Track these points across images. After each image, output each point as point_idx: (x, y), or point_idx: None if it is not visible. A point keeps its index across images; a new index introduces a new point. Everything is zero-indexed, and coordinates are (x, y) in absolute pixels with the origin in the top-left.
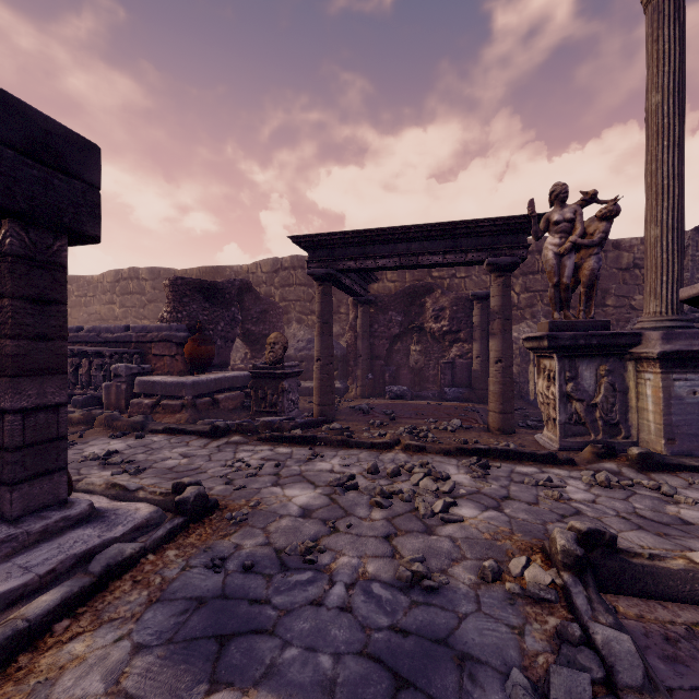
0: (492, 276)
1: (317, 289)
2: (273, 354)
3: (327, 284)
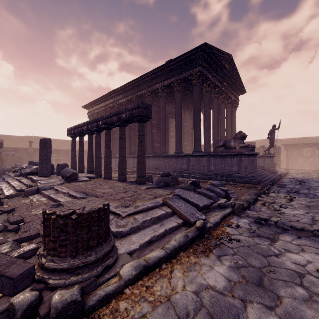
0: (317, 149)
1: (285, 151)
2: None
3: (287, 150)
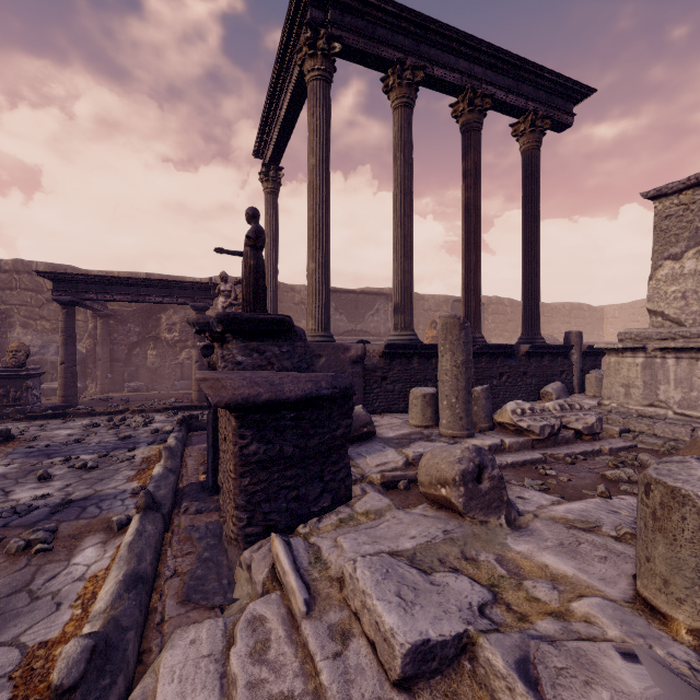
0: (194, 313)
1: (61, 311)
2: (16, 360)
3: (71, 308)
